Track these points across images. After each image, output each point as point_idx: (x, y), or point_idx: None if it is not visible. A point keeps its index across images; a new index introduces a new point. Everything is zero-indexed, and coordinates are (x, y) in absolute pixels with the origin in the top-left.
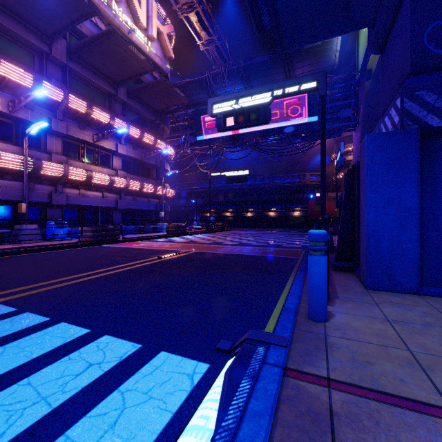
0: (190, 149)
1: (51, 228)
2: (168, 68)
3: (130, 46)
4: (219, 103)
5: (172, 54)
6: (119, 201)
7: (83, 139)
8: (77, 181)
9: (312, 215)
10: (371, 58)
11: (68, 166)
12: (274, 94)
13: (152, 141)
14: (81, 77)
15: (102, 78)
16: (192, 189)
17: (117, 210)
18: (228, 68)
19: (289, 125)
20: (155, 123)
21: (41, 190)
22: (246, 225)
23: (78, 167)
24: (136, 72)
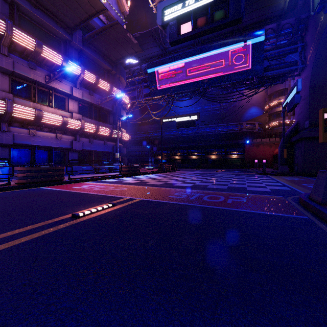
0: (145, 100)
1: None
2: (123, 21)
3: None
4: (171, 7)
5: (126, 8)
6: (74, 142)
7: (34, 79)
8: (25, 120)
9: (248, 158)
10: None
11: (12, 102)
12: None
13: (108, 87)
14: (32, 18)
15: (56, 21)
16: (147, 137)
17: (73, 151)
18: None
19: (235, 72)
20: (111, 73)
21: None
22: (191, 166)
23: (28, 106)
24: (88, 13)
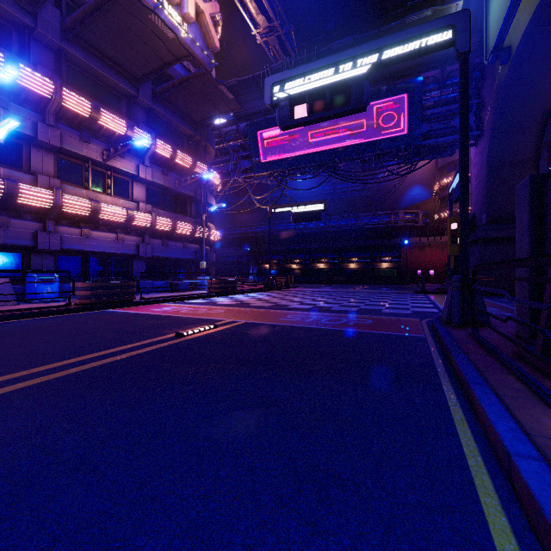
0: (244, 178)
1: (32, 284)
2: (212, 62)
3: (151, 16)
4: (282, 84)
5: (217, 43)
6: (141, 246)
7: (88, 157)
8: (76, 216)
9: (407, 267)
10: (509, 30)
11: (61, 192)
12: (375, 59)
13: (190, 163)
14: (84, 68)
15: (116, 70)
16: (247, 234)
17: (140, 258)
18: (295, 59)
19: (381, 139)
20: (194, 139)
21: (20, 227)
22: (317, 280)
23: (79, 196)
24: (163, 60)
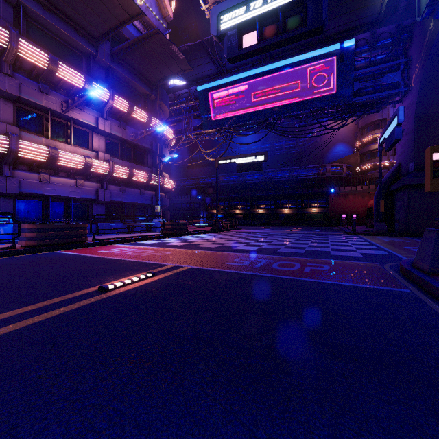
0: (195, 134)
1: None
2: (166, 29)
3: None
4: (230, 12)
5: (170, 12)
6: (100, 191)
7: (47, 107)
8: (34, 162)
9: (333, 212)
10: None
11: (17, 138)
12: None
13: (146, 118)
14: (44, 25)
15: (76, 30)
16: (198, 184)
17: (99, 203)
18: None
19: (316, 97)
20: (150, 98)
21: None
22: (257, 223)
23: (38, 143)
24: (118, 19)
